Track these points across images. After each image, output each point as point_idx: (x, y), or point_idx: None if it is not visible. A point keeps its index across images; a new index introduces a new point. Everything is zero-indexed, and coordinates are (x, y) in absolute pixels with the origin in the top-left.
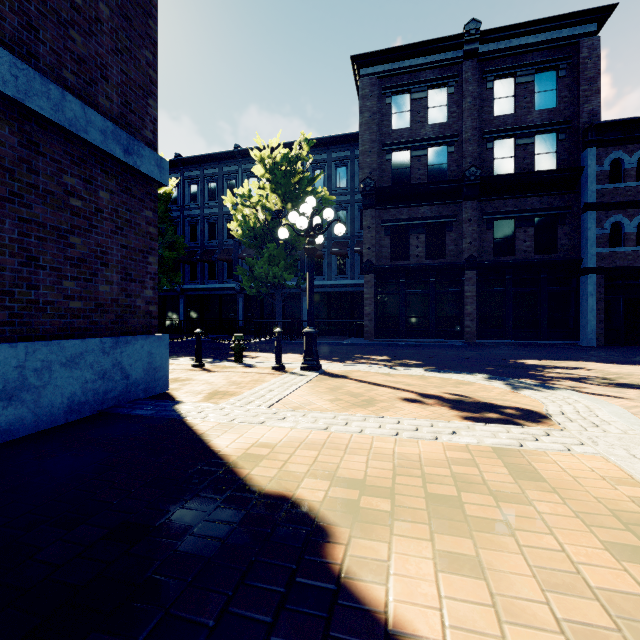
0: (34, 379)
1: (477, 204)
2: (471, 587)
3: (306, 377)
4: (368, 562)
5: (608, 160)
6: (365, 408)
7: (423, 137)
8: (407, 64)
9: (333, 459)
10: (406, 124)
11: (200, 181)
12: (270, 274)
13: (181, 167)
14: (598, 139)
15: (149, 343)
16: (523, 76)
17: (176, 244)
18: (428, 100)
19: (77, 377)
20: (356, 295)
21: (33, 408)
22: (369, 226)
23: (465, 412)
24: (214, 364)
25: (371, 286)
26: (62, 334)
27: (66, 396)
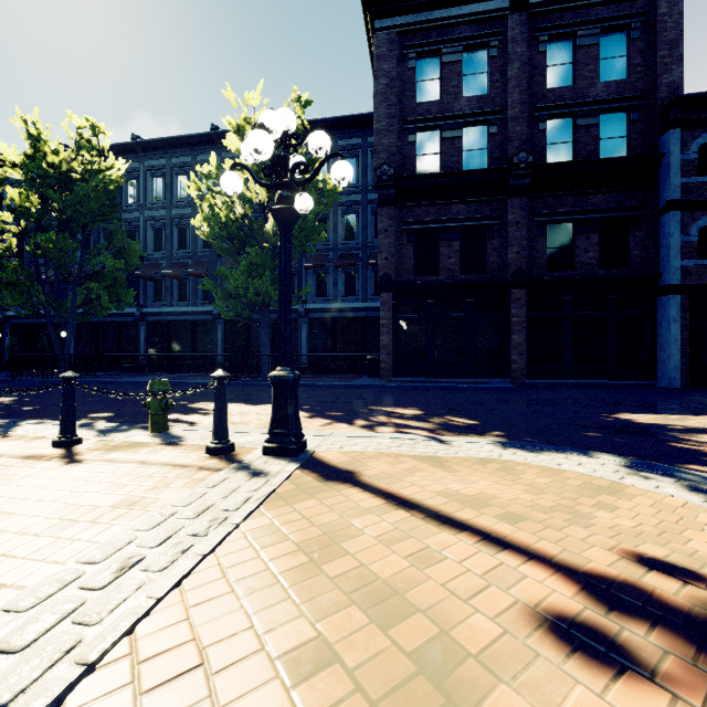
0: None
1: (526, 202)
2: None
3: (264, 483)
4: None
5: (695, 146)
6: None
7: (457, 113)
8: (436, 15)
9: None
10: (435, 96)
11: (166, 172)
12: (250, 289)
13: (141, 153)
14: (684, 117)
15: None
16: (585, 37)
17: (128, 251)
18: (463, 65)
19: None
20: (369, 322)
21: None
22: (386, 229)
23: None
24: (105, 437)
25: (389, 308)
26: None
27: None
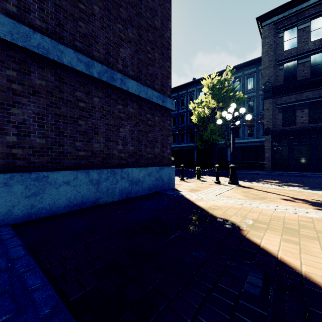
0: (141, 179)
1: None
2: (293, 247)
3: (231, 187)
4: (256, 236)
5: None
6: (260, 200)
7: (306, 50)
8: (294, 10)
9: (244, 213)
10: (293, 45)
11: (177, 98)
12: (211, 139)
13: None
14: None
15: (169, 169)
16: None
17: None
18: (310, 27)
19: (150, 179)
20: (259, 147)
21: (141, 188)
22: (268, 108)
23: (318, 207)
24: (188, 179)
25: (269, 142)
26: (146, 165)
27: (148, 185)
